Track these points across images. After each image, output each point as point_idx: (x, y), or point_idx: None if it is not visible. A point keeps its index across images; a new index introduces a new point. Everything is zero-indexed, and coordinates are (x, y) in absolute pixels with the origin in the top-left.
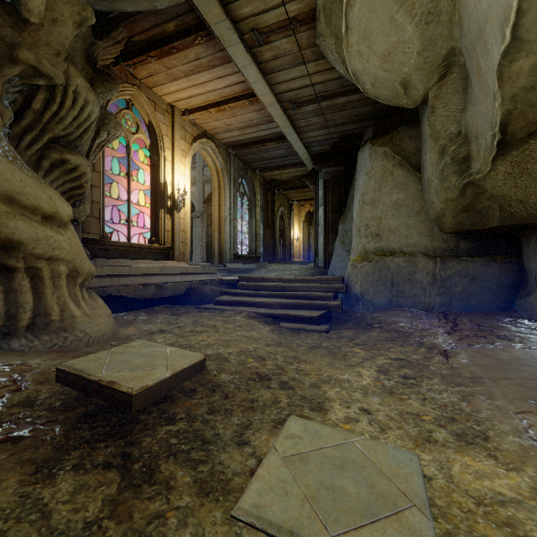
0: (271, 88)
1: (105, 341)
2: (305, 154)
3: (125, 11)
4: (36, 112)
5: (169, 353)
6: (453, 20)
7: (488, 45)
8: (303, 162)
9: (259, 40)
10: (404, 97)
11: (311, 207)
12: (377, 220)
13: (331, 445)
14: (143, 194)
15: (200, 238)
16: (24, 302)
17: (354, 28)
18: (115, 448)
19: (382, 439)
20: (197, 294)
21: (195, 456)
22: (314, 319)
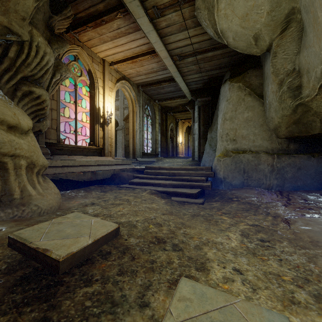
0: (165, 46)
1: (52, 211)
2: (186, 90)
3: None
4: (11, 59)
5: (93, 223)
6: None
7: None
8: (185, 95)
9: (158, 14)
10: (255, 47)
11: (190, 123)
12: (234, 130)
13: (215, 308)
14: (86, 115)
15: (122, 142)
16: None
17: None
18: (38, 313)
19: (255, 299)
20: (118, 177)
21: (104, 321)
22: (193, 195)
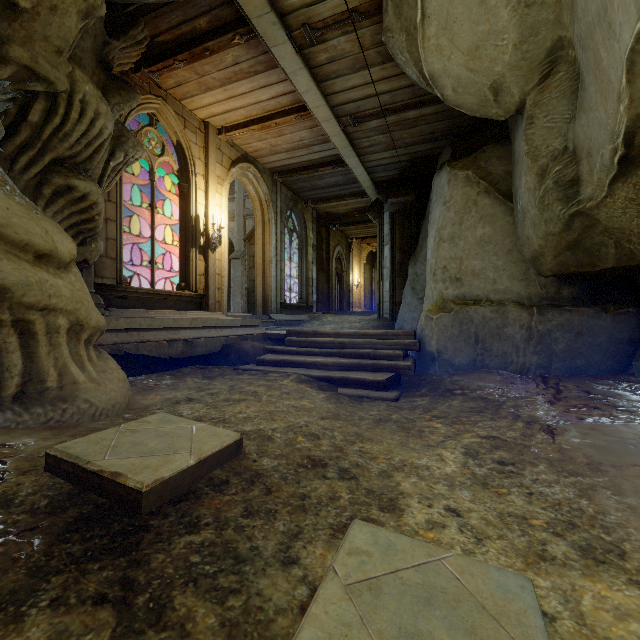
0: (326, 99)
1: (116, 413)
2: (368, 182)
3: (145, 1)
4: (34, 125)
5: (195, 431)
6: (562, 0)
7: (615, 27)
8: (364, 191)
9: (312, 38)
10: (494, 106)
11: (374, 246)
12: (458, 260)
13: (410, 566)
14: (171, 230)
15: (241, 284)
16: (11, 365)
17: (432, 16)
18: (113, 571)
19: (479, 554)
20: (236, 351)
21: (224, 583)
22: (380, 383)
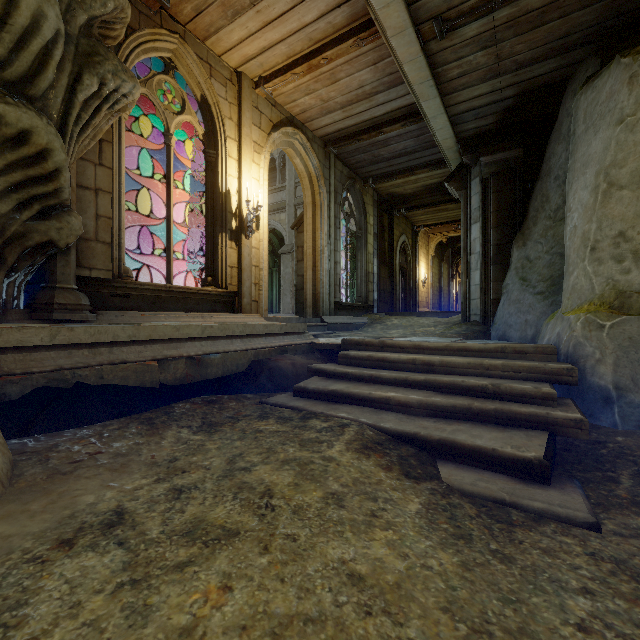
0: None
1: None
2: (450, 139)
3: None
4: None
5: None
6: None
7: None
8: (440, 160)
9: None
10: None
11: (444, 236)
12: None
13: None
14: (200, 213)
15: (291, 281)
16: None
17: None
18: None
19: None
20: (268, 371)
21: None
22: (532, 466)
